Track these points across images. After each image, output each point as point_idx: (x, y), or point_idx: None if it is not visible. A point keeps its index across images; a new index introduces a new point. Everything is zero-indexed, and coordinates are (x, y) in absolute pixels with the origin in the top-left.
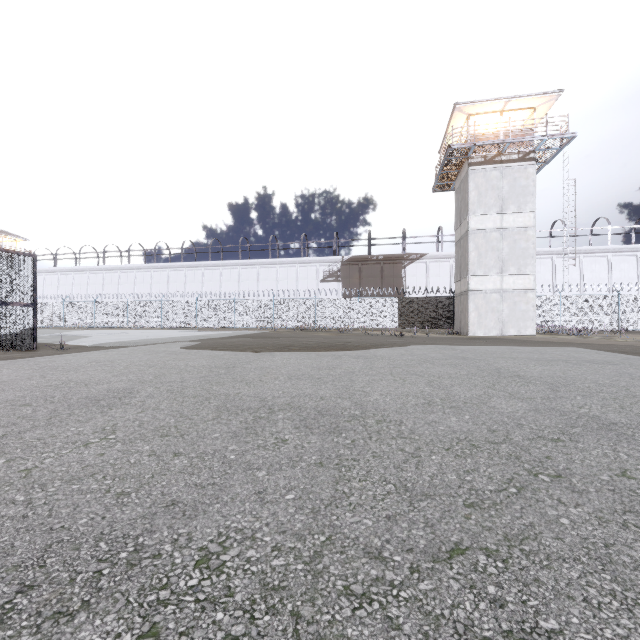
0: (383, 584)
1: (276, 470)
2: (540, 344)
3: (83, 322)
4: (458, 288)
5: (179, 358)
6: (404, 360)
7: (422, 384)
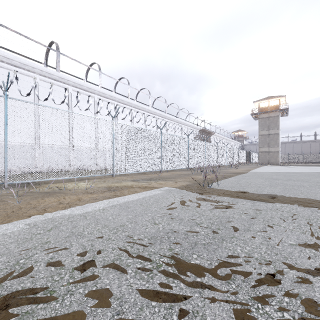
0: None
1: None
2: None
3: (146, 163)
4: (265, 150)
5: None
6: None
7: None
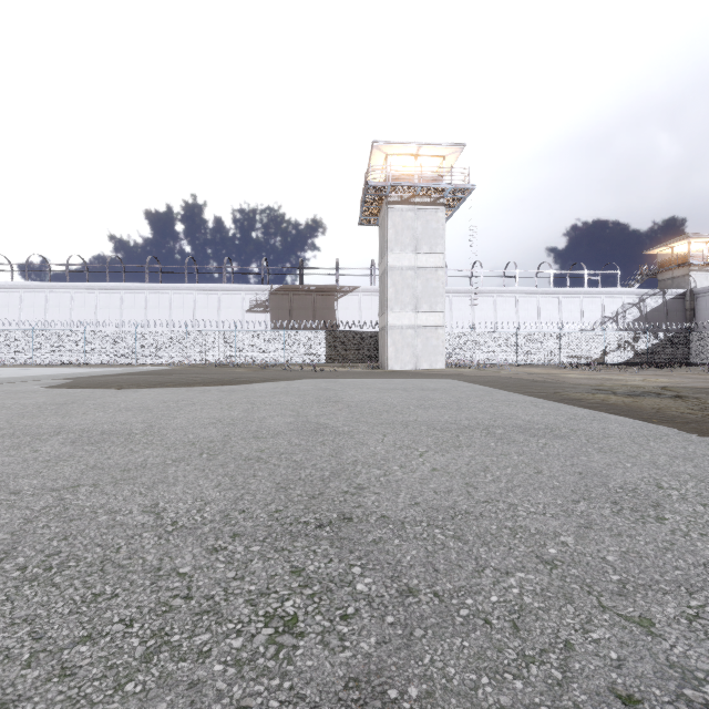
0: (2, 501)
1: (3, 466)
2: (433, 377)
3: None
4: (381, 323)
5: (15, 397)
6: (266, 392)
7: (240, 410)
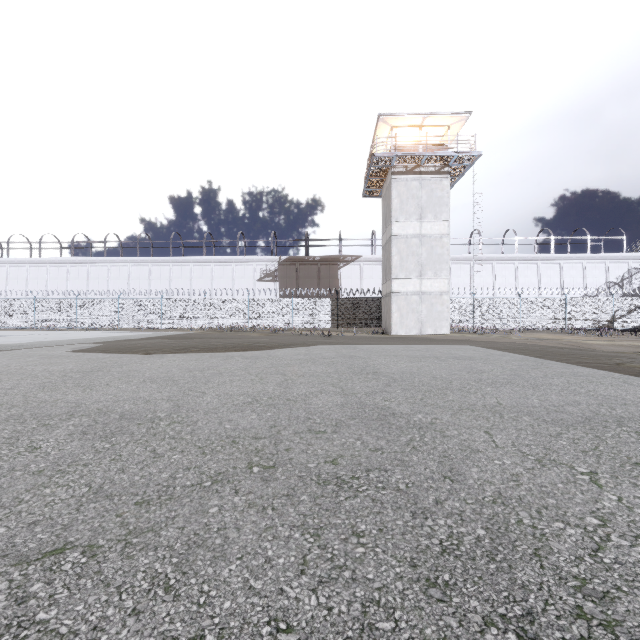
0: None
1: None
2: (444, 342)
3: None
4: (384, 290)
5: (47, 362)
6: (291, 360)
7: (273, 383)
